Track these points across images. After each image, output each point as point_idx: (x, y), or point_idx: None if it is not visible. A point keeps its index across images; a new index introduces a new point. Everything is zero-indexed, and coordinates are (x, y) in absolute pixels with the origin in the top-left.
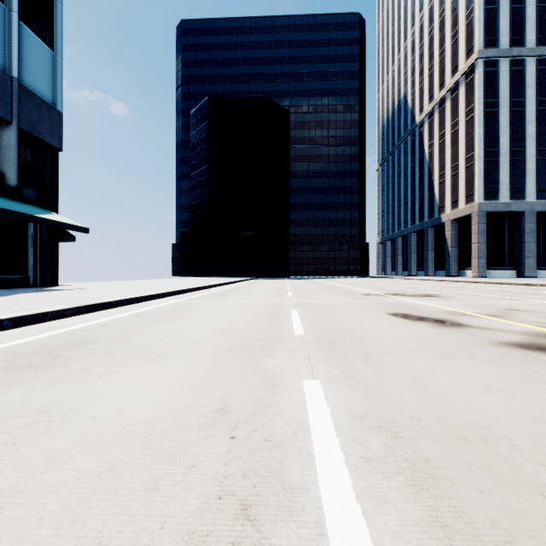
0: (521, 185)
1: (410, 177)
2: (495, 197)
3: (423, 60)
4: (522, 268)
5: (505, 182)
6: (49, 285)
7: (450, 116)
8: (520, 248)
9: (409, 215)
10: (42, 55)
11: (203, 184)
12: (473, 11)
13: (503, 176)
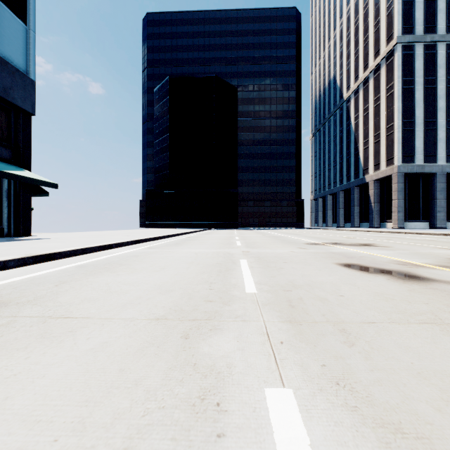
0: (433, 150)
1: (339, 144)
2: (411, 160)
3: (350, 46)
4: (434, 220)
5: (420, 147)
6: (22, 235)
7: (373, 92)
8: (433, 204)
9: (338, 176)
10: (15, 28)
11: (165, 150)
12: (392, 3)
13: (418, 142)
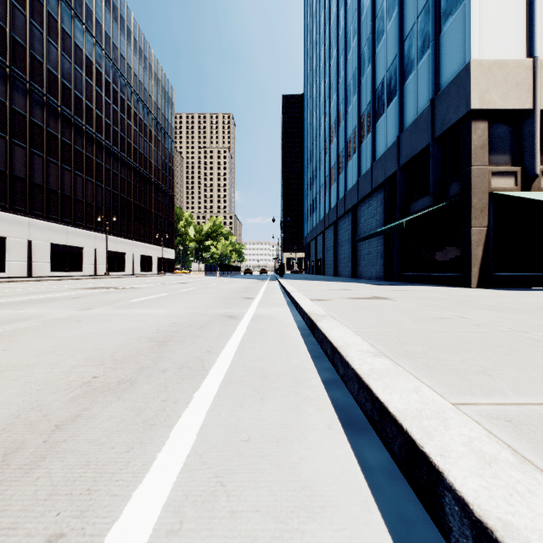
0: None
1: None
2: None
3: None
4: None
5: None
6: (462, 285)
7: None
8: None
9: None
10: (456, 29)
11: None
12: None
13: None
